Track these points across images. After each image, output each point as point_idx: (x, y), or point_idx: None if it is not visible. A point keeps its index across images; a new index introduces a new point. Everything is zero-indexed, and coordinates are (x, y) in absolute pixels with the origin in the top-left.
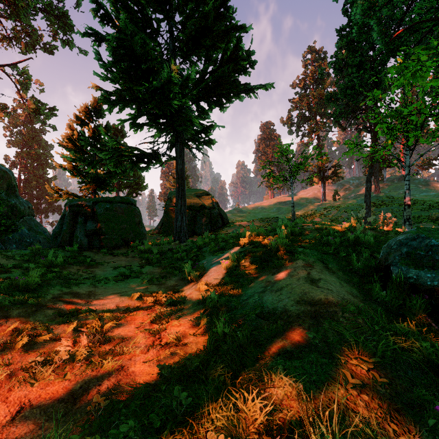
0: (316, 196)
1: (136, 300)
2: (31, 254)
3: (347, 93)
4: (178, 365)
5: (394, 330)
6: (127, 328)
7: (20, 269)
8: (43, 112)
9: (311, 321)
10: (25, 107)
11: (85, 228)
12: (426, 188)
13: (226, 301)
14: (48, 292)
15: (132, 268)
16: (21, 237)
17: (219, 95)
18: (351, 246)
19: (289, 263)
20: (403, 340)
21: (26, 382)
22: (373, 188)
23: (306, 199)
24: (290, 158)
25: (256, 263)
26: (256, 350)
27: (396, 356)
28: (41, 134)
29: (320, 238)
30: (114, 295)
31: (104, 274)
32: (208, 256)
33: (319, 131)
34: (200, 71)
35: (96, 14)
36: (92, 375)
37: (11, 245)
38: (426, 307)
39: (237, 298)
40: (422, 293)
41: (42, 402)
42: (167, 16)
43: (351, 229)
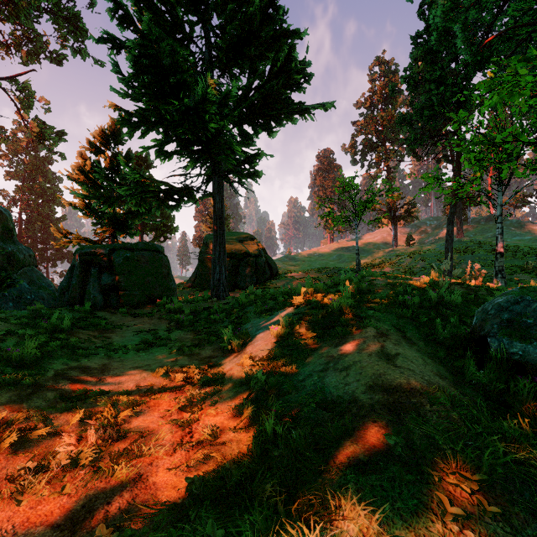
0: (385, 240)
1: (161, 377)
2: (31, 316)
3: (424, 115)
4: (213, 474)
5: (502, 433)
6: (148, 418)
7: (14, 337)
8: (49, 137)
9: (390, 416)
10: (26, 130)
11: (99, 282)
12: (519, 231)
13: (277, 382)
14: (49, 367)
15: (157, 333)
16: (20, 293)
17: (267, 117)
18: (433, 308)
19: (356, 331)
20: (515, 447)
21: (11, 498)
22: (455, 230)
23: (374, 244)
24: (354, 195)
25: (314, 330)
26: (317, 457)
27: (508, 471)
28: (47, 164)
29: (394, 297)
30: (134, 370)
31: (123, 340)
32: (254, 318)
33: (389, 161)
34: (243, 87)
35: (113, 15)
36: (100, 488)
37: (7, 303)
38: (536, 393)
39: (291, 377)
40: (531, 374)
41: (30, 530)
42: (202, 18)
43: (432, 285)
